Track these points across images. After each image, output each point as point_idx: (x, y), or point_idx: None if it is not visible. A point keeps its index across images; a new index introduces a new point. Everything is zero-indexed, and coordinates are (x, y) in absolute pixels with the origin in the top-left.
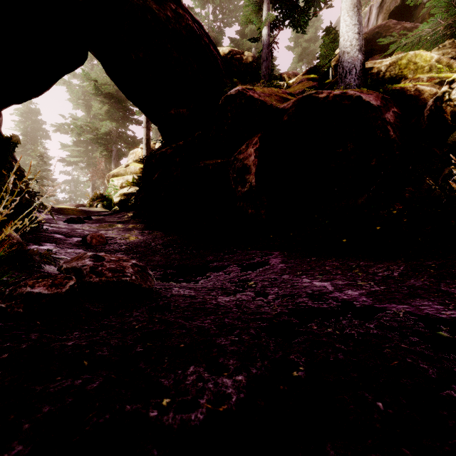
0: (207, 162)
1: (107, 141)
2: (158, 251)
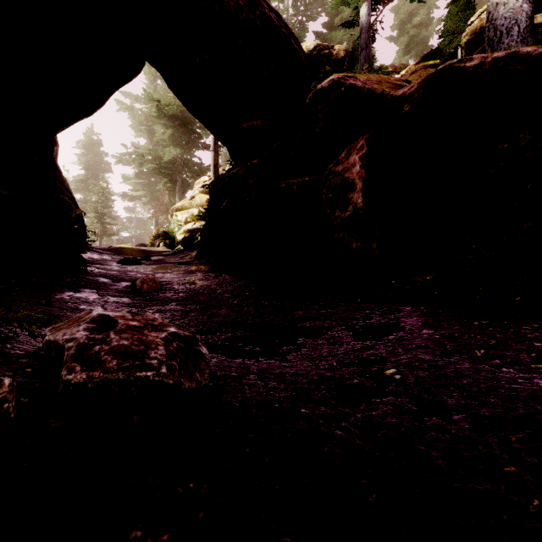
0: (290, 181)
1: (171, 170)
2: (225, 301)
